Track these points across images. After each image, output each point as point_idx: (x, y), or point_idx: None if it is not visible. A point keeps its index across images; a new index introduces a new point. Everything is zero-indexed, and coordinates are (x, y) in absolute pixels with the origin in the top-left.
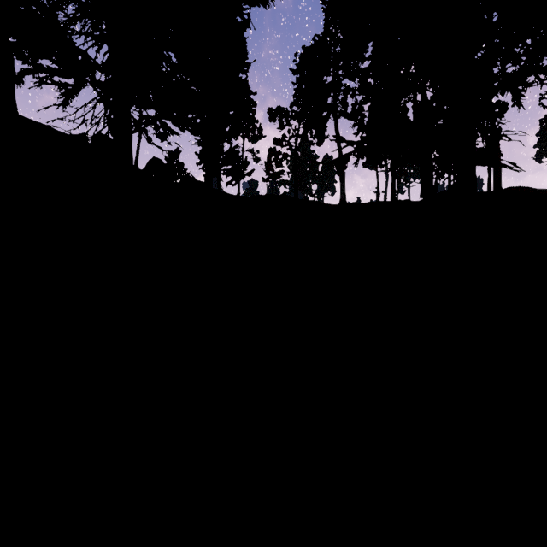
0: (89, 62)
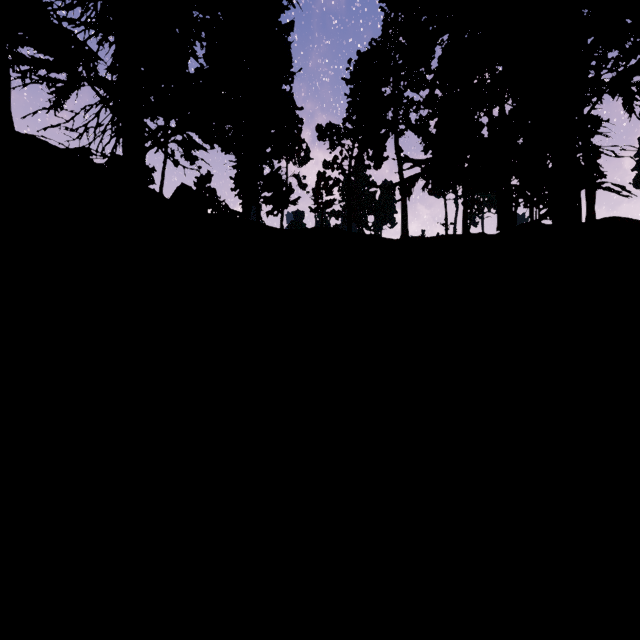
0: (82, 48)
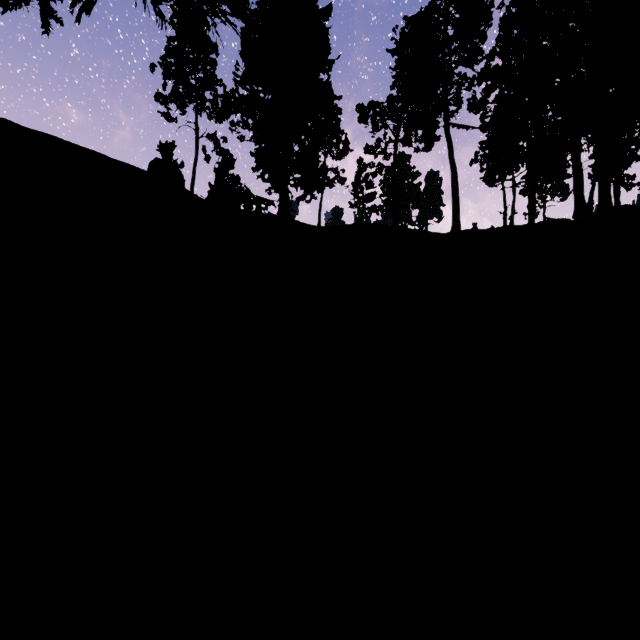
0: None
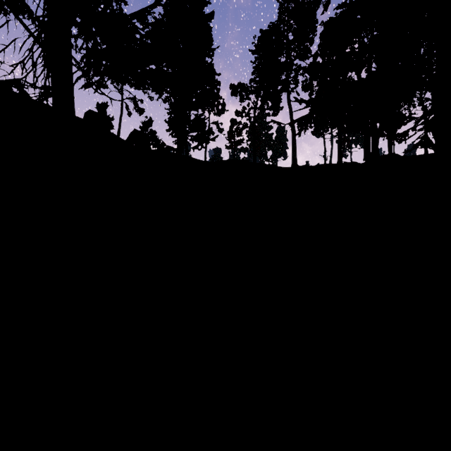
0: None
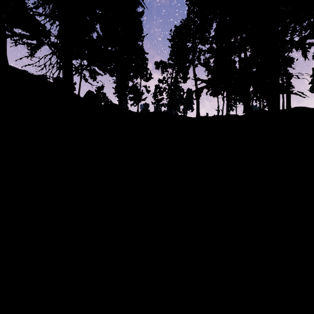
0: (45, 29)
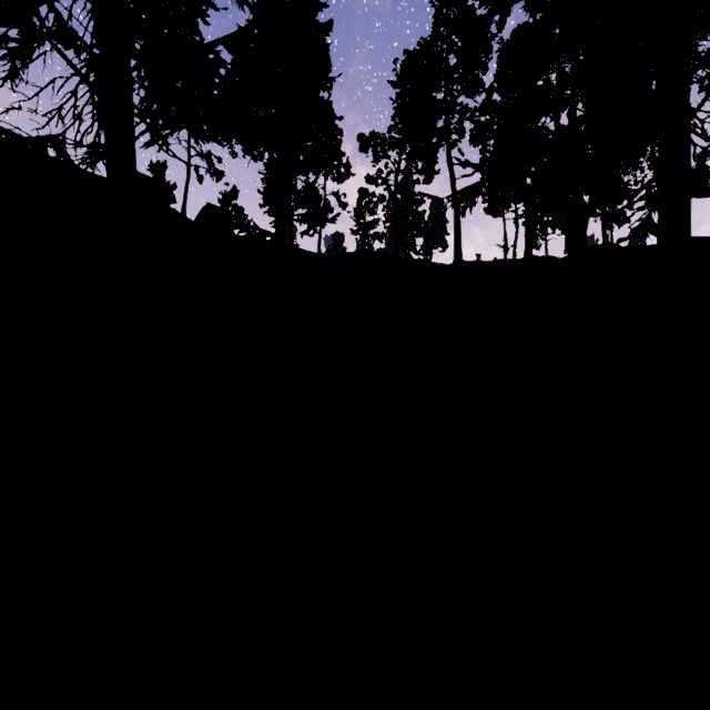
0: None
